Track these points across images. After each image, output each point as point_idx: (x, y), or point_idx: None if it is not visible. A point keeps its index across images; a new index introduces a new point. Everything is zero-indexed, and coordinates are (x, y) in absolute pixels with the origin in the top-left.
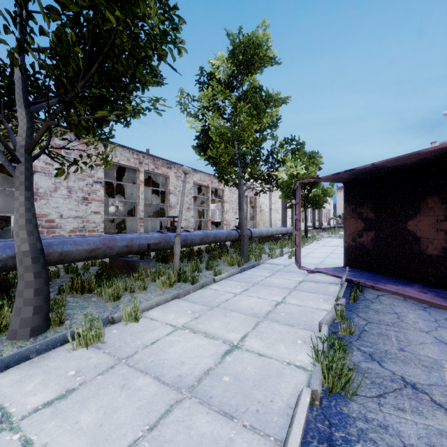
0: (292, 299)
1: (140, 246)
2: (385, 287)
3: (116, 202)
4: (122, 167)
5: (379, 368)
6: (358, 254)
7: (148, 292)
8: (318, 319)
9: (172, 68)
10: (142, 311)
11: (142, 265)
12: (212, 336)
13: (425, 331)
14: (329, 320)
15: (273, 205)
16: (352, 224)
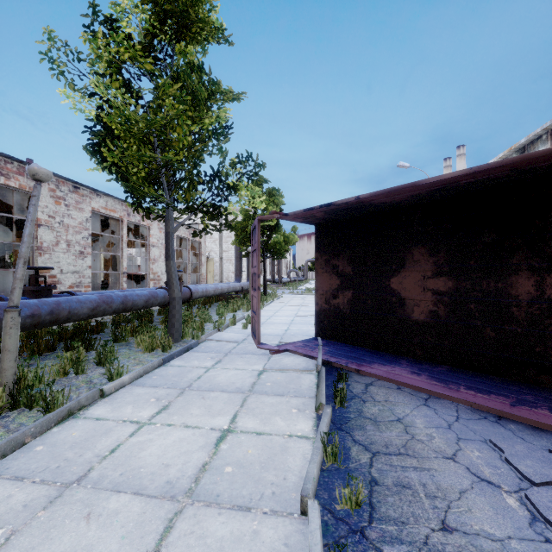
0: (249, 417)
1: None
2: (373, 370)
3: None
4: None
5: None
6: (333, 321)
7: None
8: (295, 469)
9: None
10: None
11: None
12: None
13: (450, 456)
14: (316, 475)
15: (225, 253)
16: (325, 281)
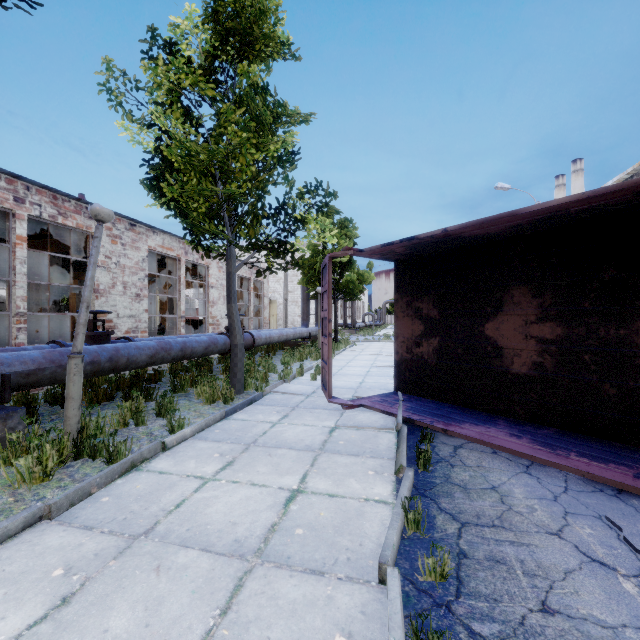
0: (320, 478)
1: None
2: (463, 430)
3: (1, 281)
4: None
5: None
6: (415, 372)
7: None
8: (372, 535)
9: None
10: None
11: None
12: None
13: (555, 532)
14: (396, 542)
15: (290, 294)
16: (406, 326)
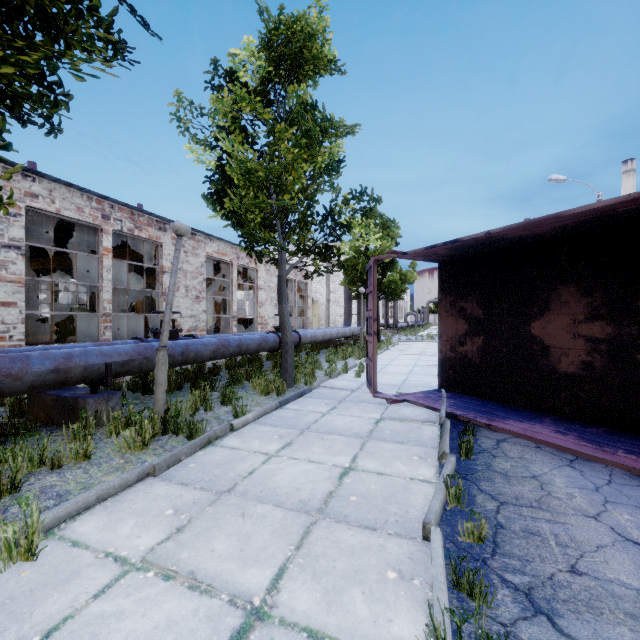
0: (369, 459)
1: (88, 370)
2: (507, 426)
3: (79, 285)
4: (72, 223)
5: (556, 637)
6: (459, 371)
7: (92, 465)
8: (417, 505)
9: (144, 25)
10: (57, 523)
11: (92, 405)
12: (207, 585)
13: (592, 515)
14: (439, 510)
15: (332, 295)
16: (450, 325)
